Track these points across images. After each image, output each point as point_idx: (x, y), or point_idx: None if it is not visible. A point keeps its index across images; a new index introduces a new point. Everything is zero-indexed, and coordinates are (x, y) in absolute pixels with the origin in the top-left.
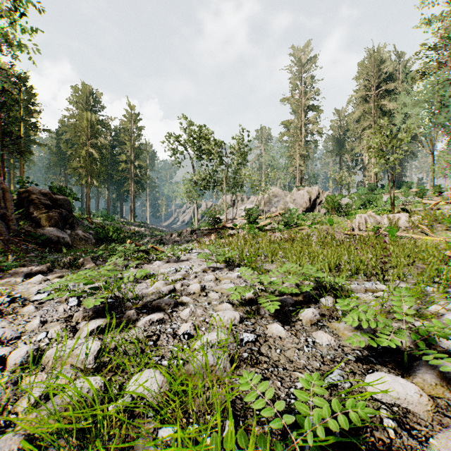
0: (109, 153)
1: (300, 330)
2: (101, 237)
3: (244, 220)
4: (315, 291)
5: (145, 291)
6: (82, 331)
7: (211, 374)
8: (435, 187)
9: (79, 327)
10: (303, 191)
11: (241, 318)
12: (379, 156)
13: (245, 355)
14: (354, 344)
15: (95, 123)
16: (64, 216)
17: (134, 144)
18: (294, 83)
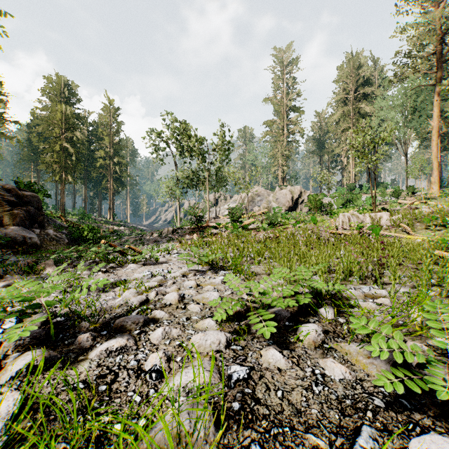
0: (86, 148)
1: (303, 357)
2: (75, 236)
3: (227, 219)
4: (312, 299)
5: (111, 303)
6: (5, 372)
7: None
8: (410, 188)
9: (7, 363)
10: (285, 190)
11: (227, 340)
12: (361, 155)
13: (235, 407)
14: (388, 389)
15: (70, 116)
16: (32, 214)
17: (113, 139)
18: (277, 83)
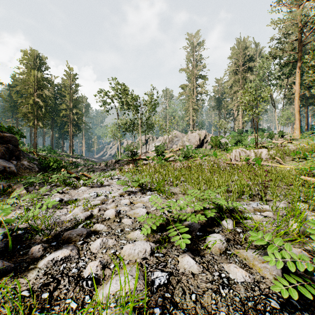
0: (52, 102)
1: (211, 262)
2: (44, 166)
3: (154, 154)
4: (216, 214)
5: (63, 218)
6: None
7: None
8: (280, 132)
9: None
10: (195, 133)
11: (152, 249)
12: (248, 109)
13: (157, 312)
14: (284, 296)
15: (41, 79)
16: (11, 150)
17: (73, 96)
18: (189, 59)
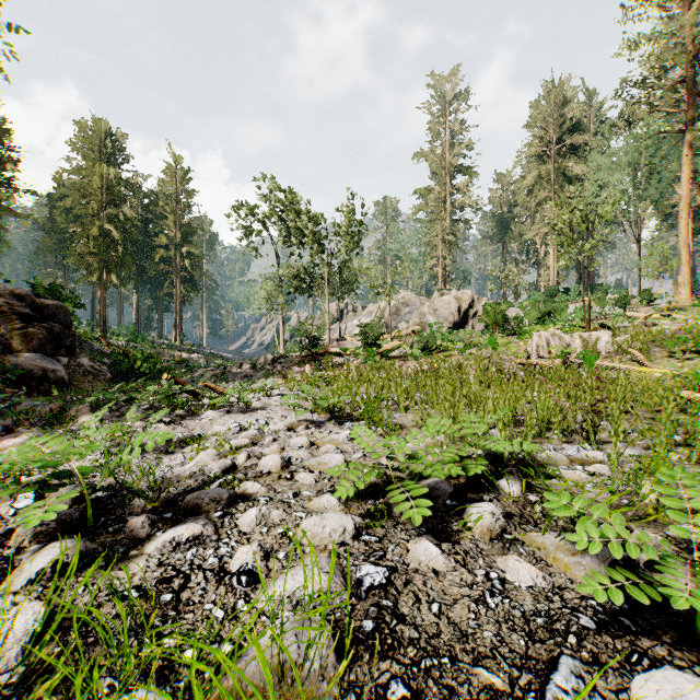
0: (139, 232)
1: (472, 553)
2: (123, 368)
3: (357, 342)
4: (487, 466)
5: (178, 470)
6: (19, 573)
7: (290, 689)
8: (644, 293)
9: (22, 559)
10: (449, 296)
11: (357, 528)
12: (567, 241)
13: (368, 627)
14: (600, 600)
15: (115, 183)
16: (57, 334)
17: (181, 218)
18: (435, 130)
